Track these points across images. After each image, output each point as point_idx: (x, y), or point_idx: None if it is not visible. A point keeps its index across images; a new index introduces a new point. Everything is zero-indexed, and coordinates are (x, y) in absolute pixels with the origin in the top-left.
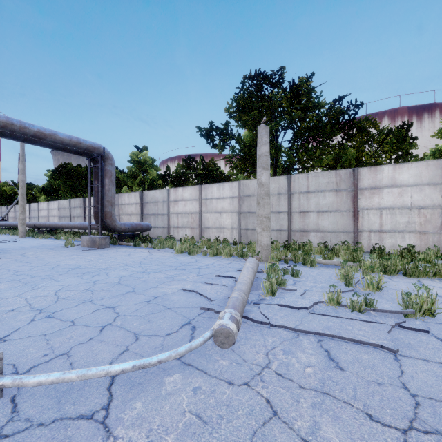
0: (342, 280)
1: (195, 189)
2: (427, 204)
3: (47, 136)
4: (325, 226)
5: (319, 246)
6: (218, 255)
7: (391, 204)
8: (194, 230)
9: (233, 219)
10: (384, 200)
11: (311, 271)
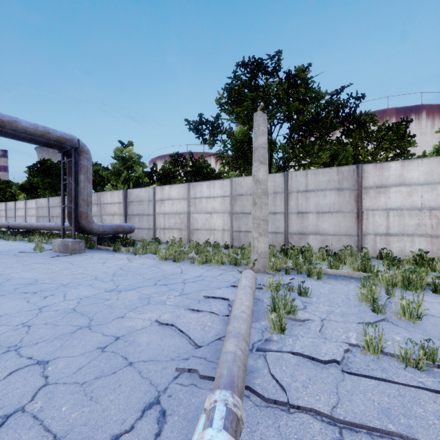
0: (365, 302)
1: (183, 187)
2: (439, 204)
3: (6, 123)
4: (326, 229)
5: (321, 252)
6: (208, 262)
7: (399, 205)
8: (182, 232)
9: (225, 221)
10: (391, 200)
11: (321, 287)
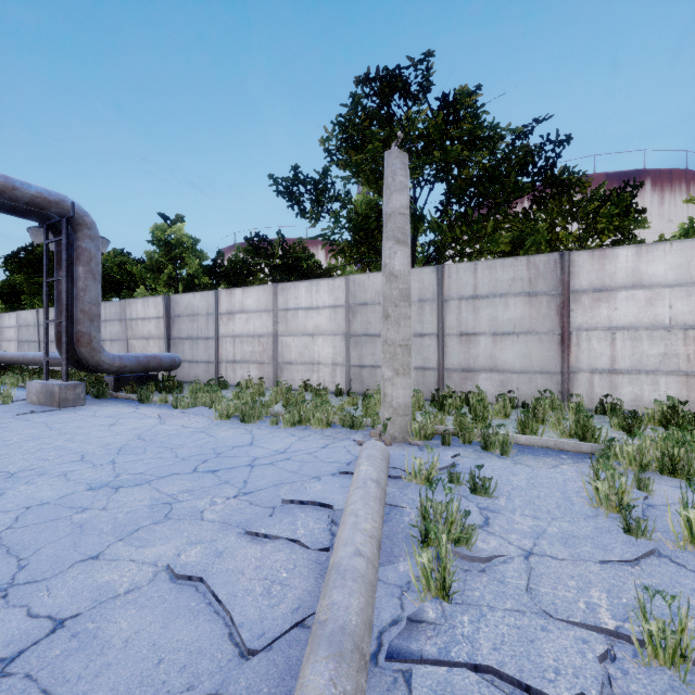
0: (606, 510)
1: (265, 291)
2: None
3: None
4: (508, 362)
5: (502, 402)
6: (303, 423)
7: (633, 321)
8: (264, 367)
9: (336, 348)
10: (619, 313)
11: (512, 473)
